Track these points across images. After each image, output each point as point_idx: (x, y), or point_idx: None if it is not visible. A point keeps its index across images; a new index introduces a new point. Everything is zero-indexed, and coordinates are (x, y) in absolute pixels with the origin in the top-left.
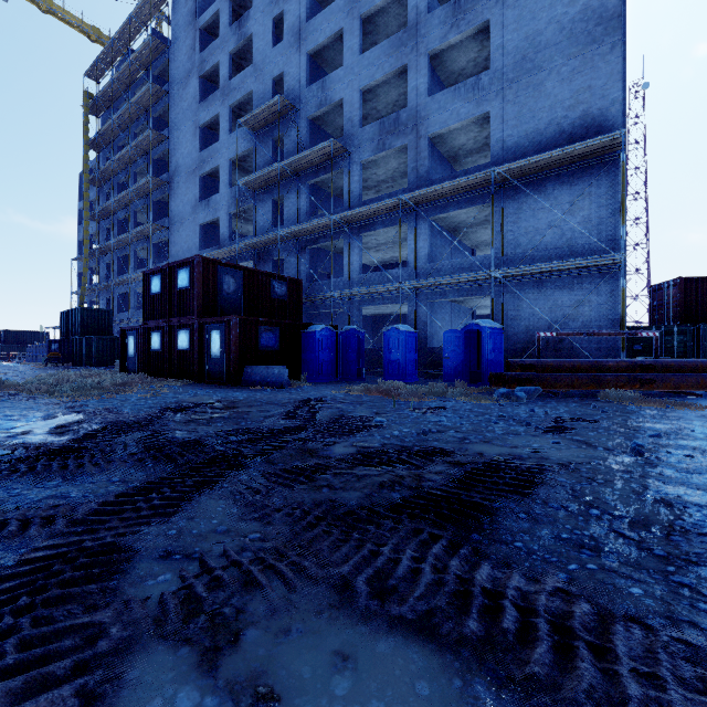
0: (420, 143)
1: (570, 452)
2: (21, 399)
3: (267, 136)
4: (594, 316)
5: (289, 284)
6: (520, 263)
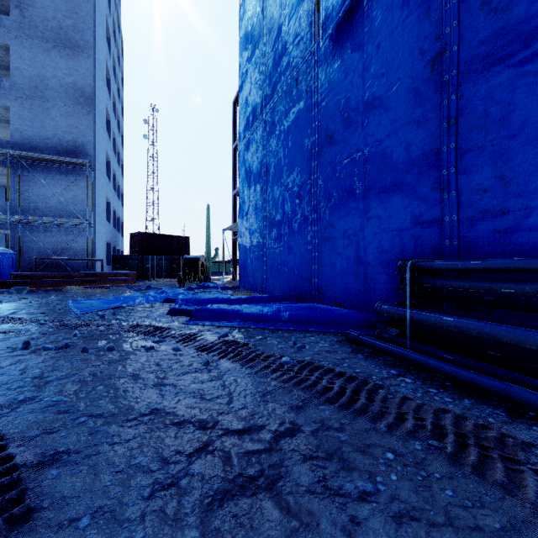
0: None
1: (2, 305)
2: None
3: None
4: (80, 249)
5: None
6: (34, 213)
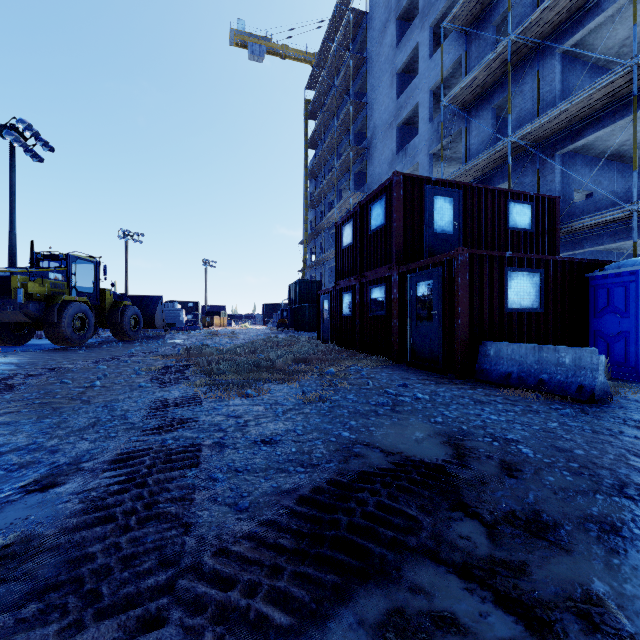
0: None
1: None
2: (165, 382)
3: (483, 26)
4: None
5: (537, 206)
6: None
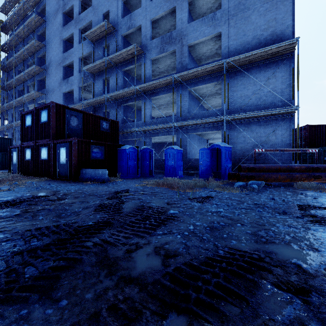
0: (183, 48)
1: None
2: None
3: (100, 45)
4: (278, 141)
5: (111, 123)
6: (237, 113)
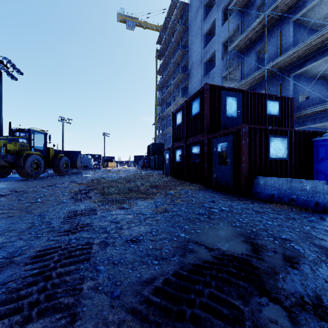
0: None
1: None
2: (77, 200)
3: (250, 8)
4: None
5: (281, 102)
6: None
